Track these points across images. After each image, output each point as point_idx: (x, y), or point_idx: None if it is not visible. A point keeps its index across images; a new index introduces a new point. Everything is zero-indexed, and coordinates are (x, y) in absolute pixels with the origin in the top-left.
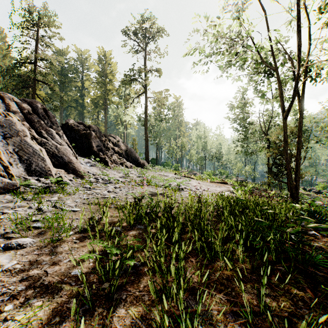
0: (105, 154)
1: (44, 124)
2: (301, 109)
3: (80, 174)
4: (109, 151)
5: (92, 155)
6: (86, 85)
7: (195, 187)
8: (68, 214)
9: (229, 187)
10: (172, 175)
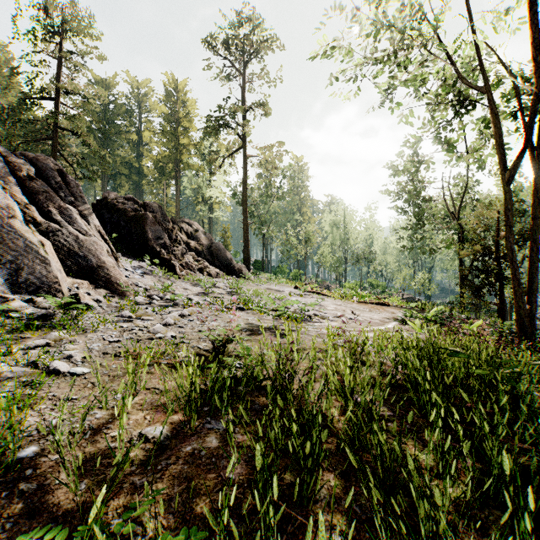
0: (172, 253)
1: (56, 198)
2: (539, 164)
3: (119, 289)
4: (179, 247)
5: (148, 253)
6: (145, 137)
7: (332, 313)
8: (56, 384)
9: (394, 312)
10: (290, 290)
